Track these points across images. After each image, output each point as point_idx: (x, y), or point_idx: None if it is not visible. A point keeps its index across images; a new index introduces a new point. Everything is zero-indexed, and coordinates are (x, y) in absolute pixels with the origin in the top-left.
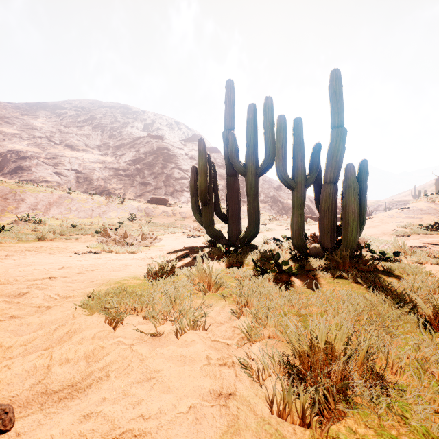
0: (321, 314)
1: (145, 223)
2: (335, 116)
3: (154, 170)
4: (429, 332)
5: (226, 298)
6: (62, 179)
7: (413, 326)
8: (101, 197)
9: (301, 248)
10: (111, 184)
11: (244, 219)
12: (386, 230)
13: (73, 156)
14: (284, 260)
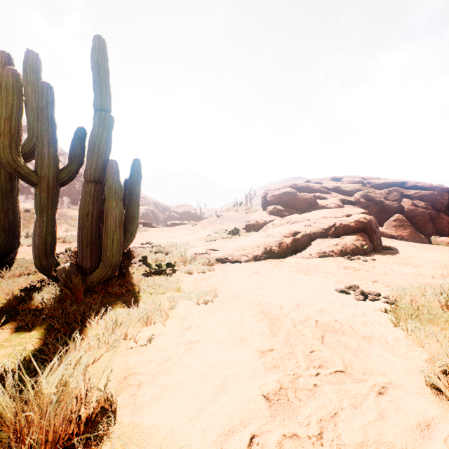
0: None
1: None
2: (98, 96)
3: None
4: None
5: None
6: None
7: None
8: None
9: (48, 271)
10: None
11: (60, 225)
12: (203, 235)
13: None
14: None
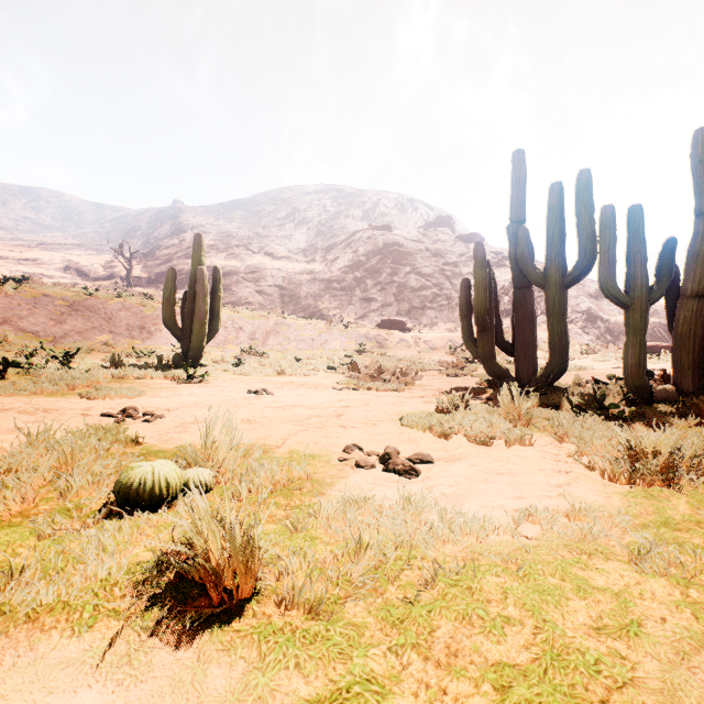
0: None
1: (378, 356)
2: (702, 198)
3: (380, 278)
4: None
5: (541, 431)
6: (264, 299)
7: None
8: (319, 322)
9: (640, 391)
10: (323, 302)
11: None
12: None
13: (275, 267)
14: (612, 403)
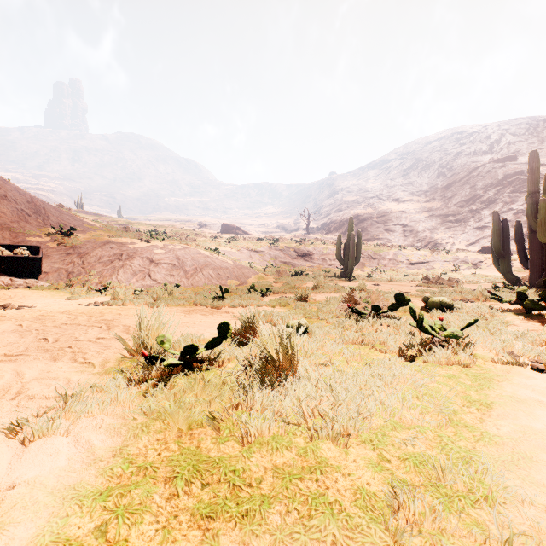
0: None
1: (468, 274)
2: None
3: (496, 208)
4: None
5: None
6: (390, 235)
7: None
8: (425, 251)
9: None
10: (437, 233)
11: None
12: None
13: (399, 210)
14: None
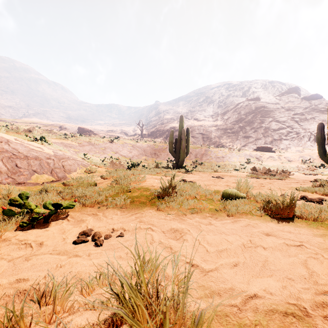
0: None
1: (257, 165)
2: None
3: (253, 125)
4: None
5: None
6: (195, 139)
7: None
8: (224, 149)
9: None
10: (223, 139)
11: None
12: None
13: (199, 124)
14: None
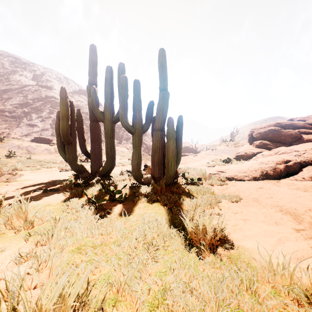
0: (114, 242)
1: (24, 159)
2: (162, 82)
3: (42, 114)
4: (189, 247)
5: (33, 237)
6: None
7: (180, 244)
8: None
9: (139, 178)
10: None
11: (116, 155)
12: (203, 162)
13: None
14: (118, 190)
